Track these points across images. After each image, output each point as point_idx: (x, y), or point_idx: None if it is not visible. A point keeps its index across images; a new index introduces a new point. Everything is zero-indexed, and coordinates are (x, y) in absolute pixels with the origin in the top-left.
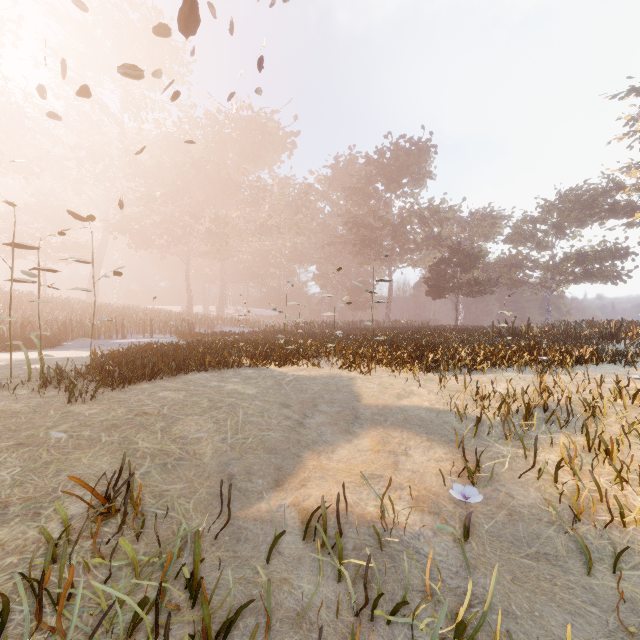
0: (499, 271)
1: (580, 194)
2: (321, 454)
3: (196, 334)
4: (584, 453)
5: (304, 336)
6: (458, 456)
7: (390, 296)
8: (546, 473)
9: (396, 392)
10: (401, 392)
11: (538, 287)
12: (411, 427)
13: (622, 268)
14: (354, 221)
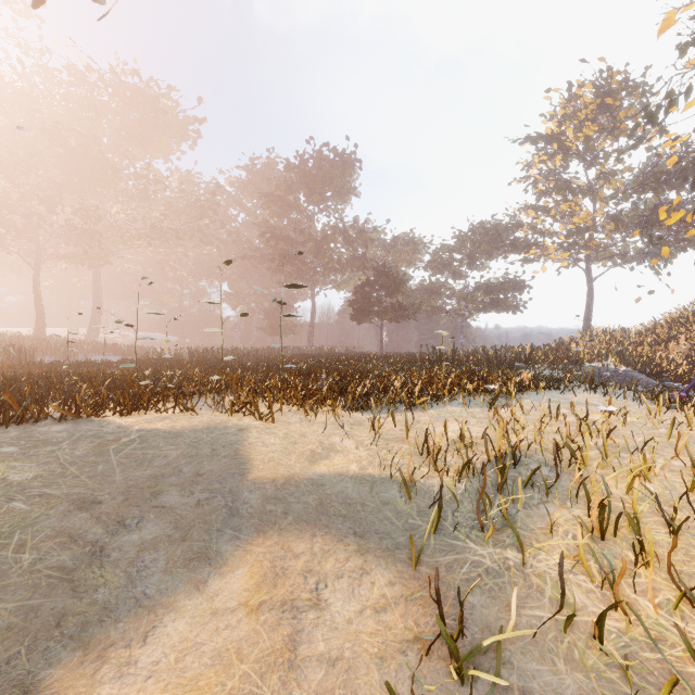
0: (420, 297)
1: (489, 228)
2: (108, 655)
3: (19, 365)
4: (596, 542)
5: (198, 365)
6: (414, 586)
7: (313, 320)
8: (566, 605)
9: (309, 449)
10: (317, 448)
11: (454, 315)
12: (330, 522)
13: (520, 299)
14: (272, 232)
